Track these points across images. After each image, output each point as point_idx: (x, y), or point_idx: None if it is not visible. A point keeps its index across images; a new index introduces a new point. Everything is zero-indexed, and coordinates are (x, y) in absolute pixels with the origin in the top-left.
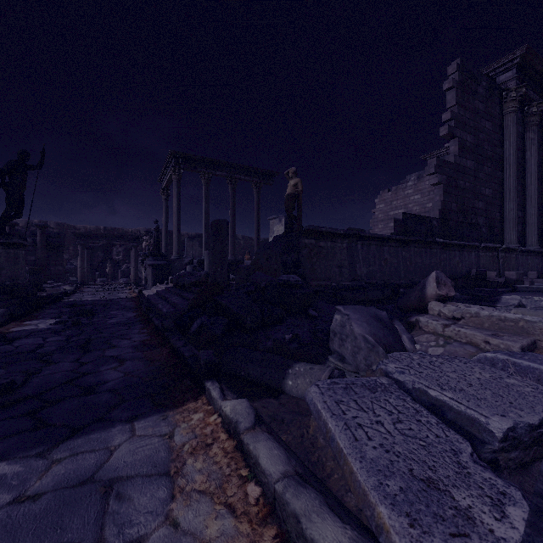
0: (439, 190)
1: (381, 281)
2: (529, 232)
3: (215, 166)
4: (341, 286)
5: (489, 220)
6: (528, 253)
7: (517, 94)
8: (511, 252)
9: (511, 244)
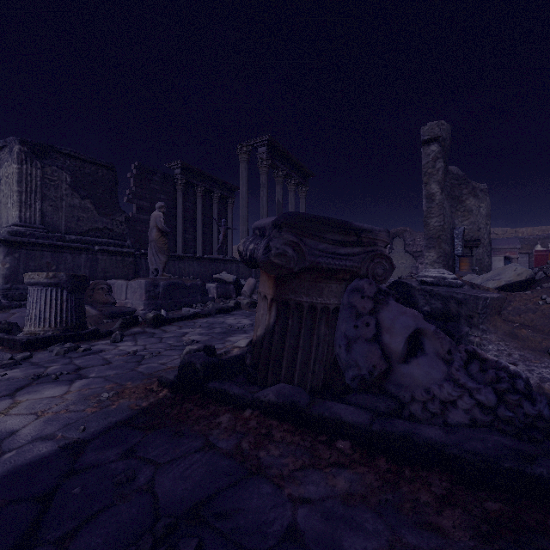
0: None
1: None
2: (198, 253)
3: None
4: None
5: None
6: None
7: (182, 182)
8: None
9: None
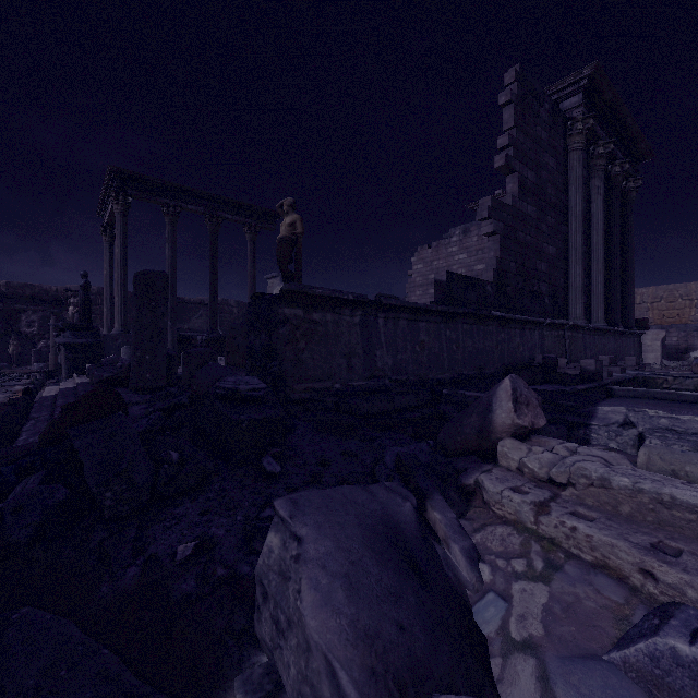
0: (493, 243)
1: (415, 376)
2: (595, 304)
3: (186, 197)
4: (350, 388)
5: (553, 287)
6: (595, 331)
7: (585, 126)
8: (578, 330)
9: (577, 320)
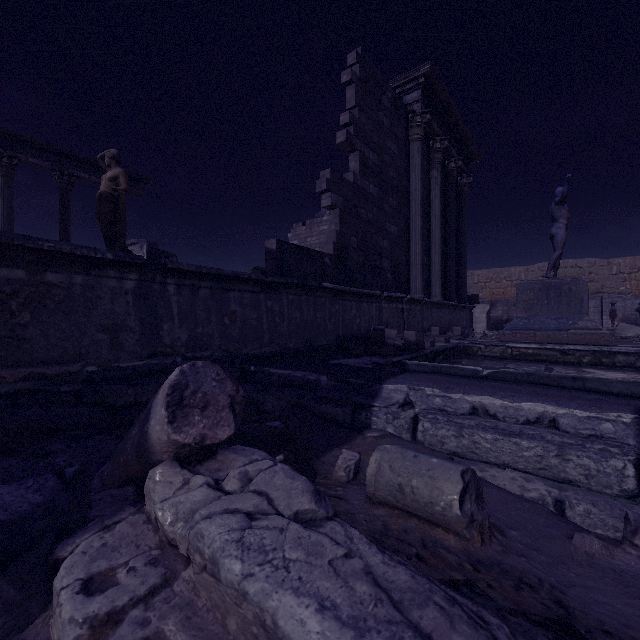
0: (334, 216)
1: (222, 352)
2: (434, 281)
3: (27, 148)
4: (115, 371)
5: (395, 264)
6: (432, 305)
7: (423, 120)
8: (416, 304)
9: (416, 294)
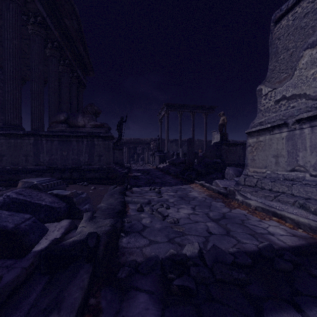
0: None
1: None
2: None
3: (184, 107)
4: (239, 164)
5: None
6: None
7: None
8: None
9: None
